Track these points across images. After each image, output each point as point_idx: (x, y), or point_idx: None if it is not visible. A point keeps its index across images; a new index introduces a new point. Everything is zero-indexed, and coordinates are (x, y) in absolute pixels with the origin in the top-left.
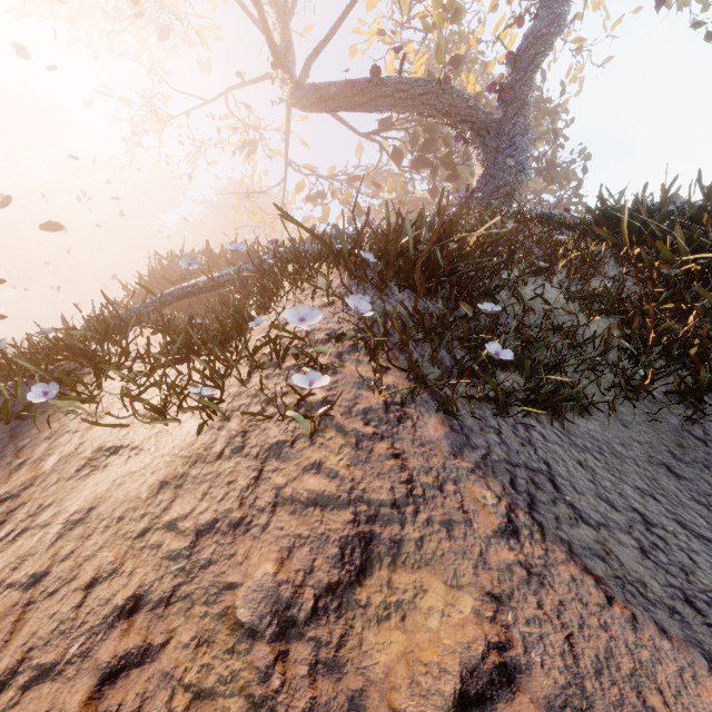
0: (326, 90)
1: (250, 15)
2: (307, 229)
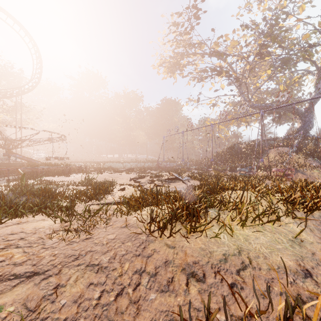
0: (262, 107)
1: (234, 83)
2: (306, 153)
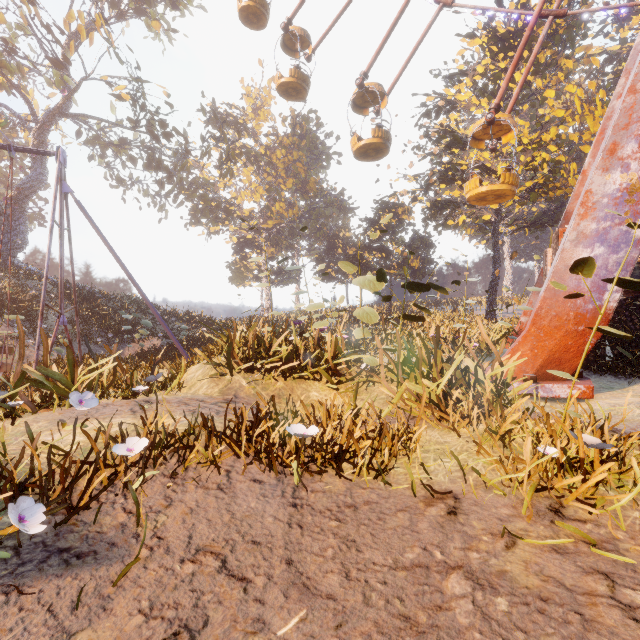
0: None
1: None
2: None
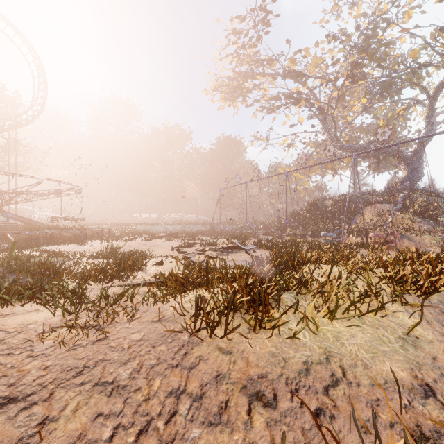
0: (355, 148)
1: (316, 116)
2: (414, 212)
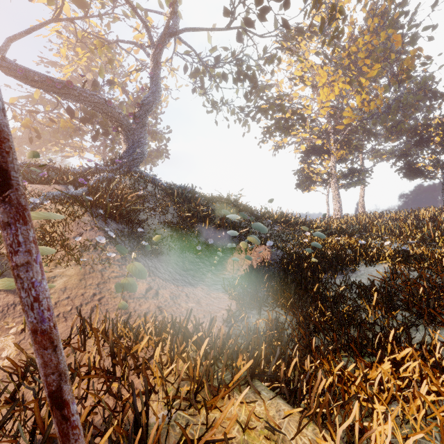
0: (30, 74)
1: None
2: (76, 199)
